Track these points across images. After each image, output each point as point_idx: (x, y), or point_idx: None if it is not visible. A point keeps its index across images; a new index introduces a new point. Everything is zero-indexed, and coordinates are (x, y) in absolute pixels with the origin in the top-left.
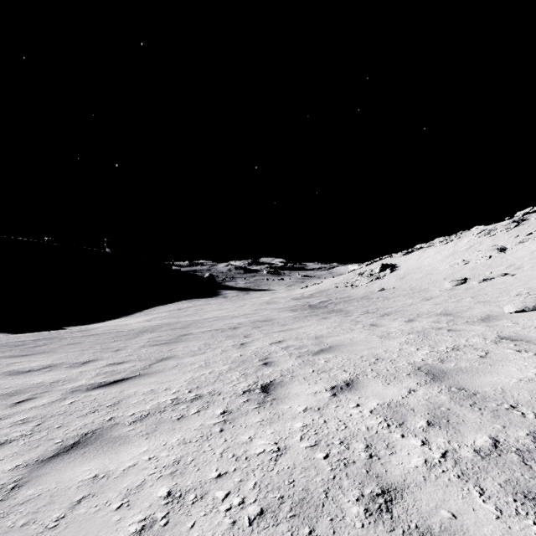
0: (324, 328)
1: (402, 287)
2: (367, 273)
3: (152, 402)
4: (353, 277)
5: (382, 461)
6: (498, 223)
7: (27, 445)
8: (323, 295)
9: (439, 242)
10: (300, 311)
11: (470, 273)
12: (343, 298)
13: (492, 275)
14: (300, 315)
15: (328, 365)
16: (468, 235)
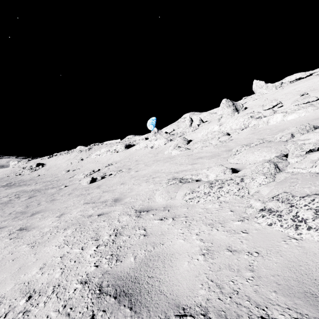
0: (27, 187)
1: (48, 174)
2: (28, 168)
3: (11, 196)
4: (19, 170)
5: (49, 188)
6: (85, 147)
7: (1, 199)
8: (2, 181)
9: (64, 153)
10: (2, 187)
11: (71, 168)
12: (20, 181)
13: (75, 169)
14: (6, 188)
15: (38, 188)
16: (75, 151)
